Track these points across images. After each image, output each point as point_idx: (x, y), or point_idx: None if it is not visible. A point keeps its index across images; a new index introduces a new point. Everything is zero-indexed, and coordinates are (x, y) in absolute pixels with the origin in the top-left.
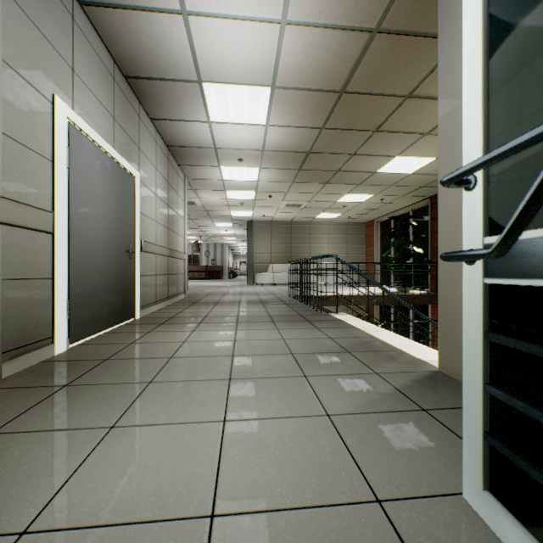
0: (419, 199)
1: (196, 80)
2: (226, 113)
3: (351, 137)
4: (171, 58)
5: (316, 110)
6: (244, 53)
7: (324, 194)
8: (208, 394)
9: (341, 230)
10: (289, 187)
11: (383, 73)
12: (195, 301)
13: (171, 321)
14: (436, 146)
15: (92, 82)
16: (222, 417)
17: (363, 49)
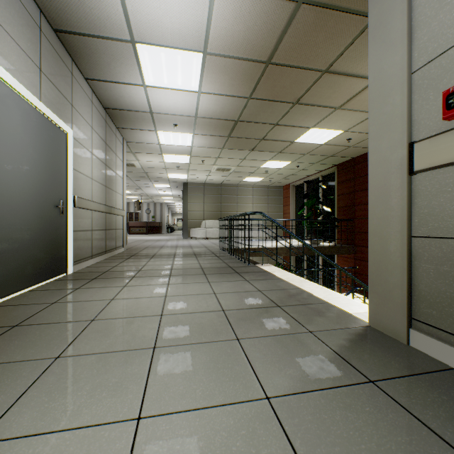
0: (327, 167)
1: (129, 39)
2: (160, 77)
3: (275, 107)
4: (102, 12)
5: (245, 80)
6: (176, 14)
7: (250, 160)
8: (124, 373)
9: (263, 192)
10: (220, 152)
11: (306, 46)
12: (133, 254)
13: (104, 276)
14: (345, 120)
15: (11, 26)
16: (137, 412)
17: (289, 20)
